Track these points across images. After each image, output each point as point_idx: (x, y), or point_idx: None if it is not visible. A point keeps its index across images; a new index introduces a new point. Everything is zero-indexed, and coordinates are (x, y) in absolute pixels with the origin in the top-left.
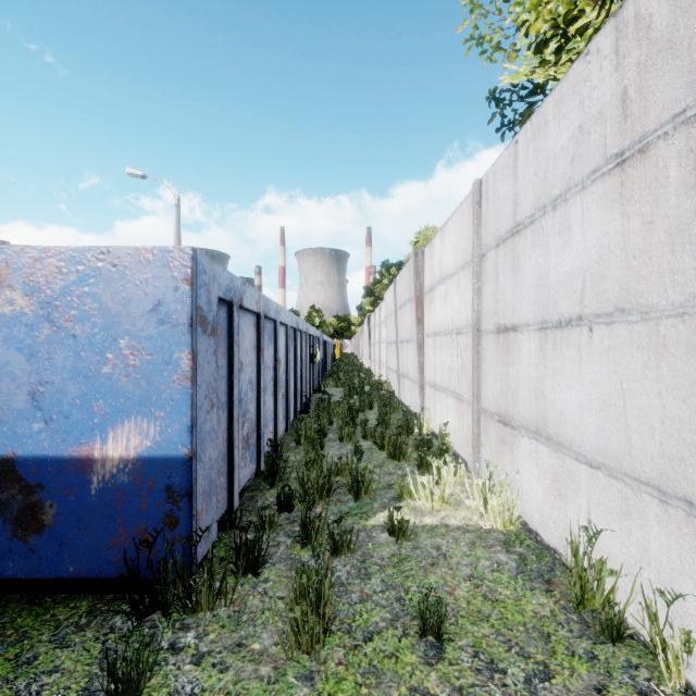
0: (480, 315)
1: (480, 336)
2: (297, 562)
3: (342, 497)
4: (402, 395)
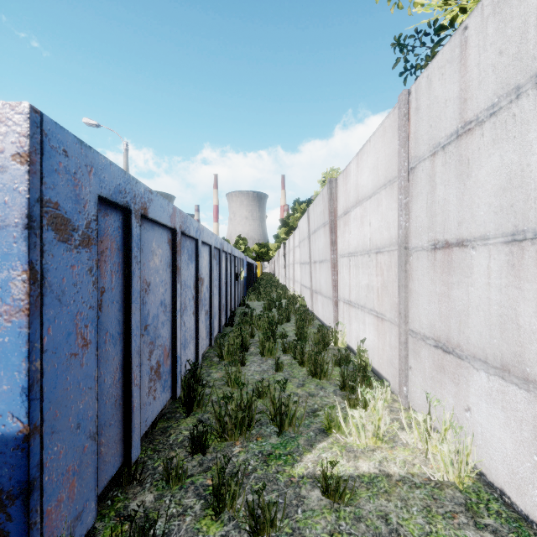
0: (407, 232)
1: (407, 254)
2: None
3: (263, 429)
4: (315, 308)
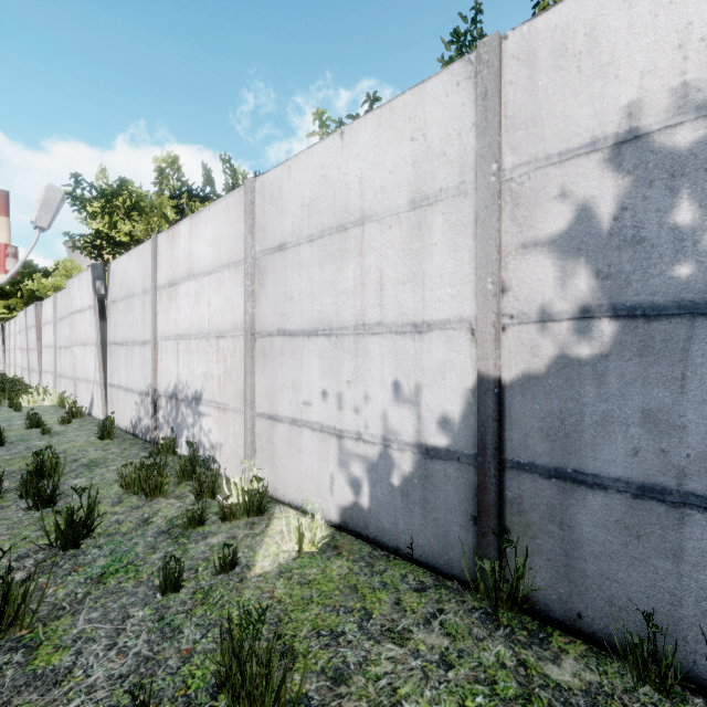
0: (56, 342)
1: (56, 349)
2: None
3: None
4: (32, 383)
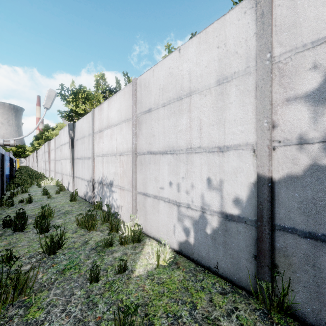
0: (55, 158)
1: (55, 161)
2: (23, 188)
3: None
4: (47, 175)
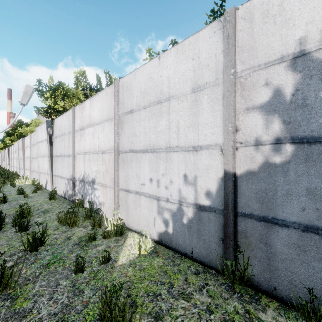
0: (31, 155)
1: (31, 159)
2: None
3: None
4: (20, 174)
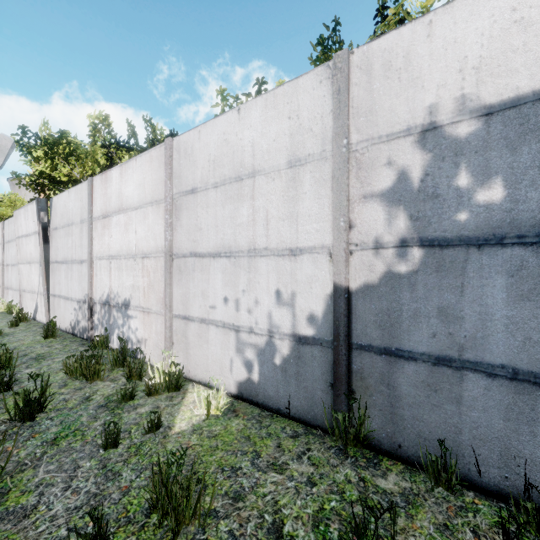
0: (4, 260)
1: (4, 266)
2: None
3: None
4: None
